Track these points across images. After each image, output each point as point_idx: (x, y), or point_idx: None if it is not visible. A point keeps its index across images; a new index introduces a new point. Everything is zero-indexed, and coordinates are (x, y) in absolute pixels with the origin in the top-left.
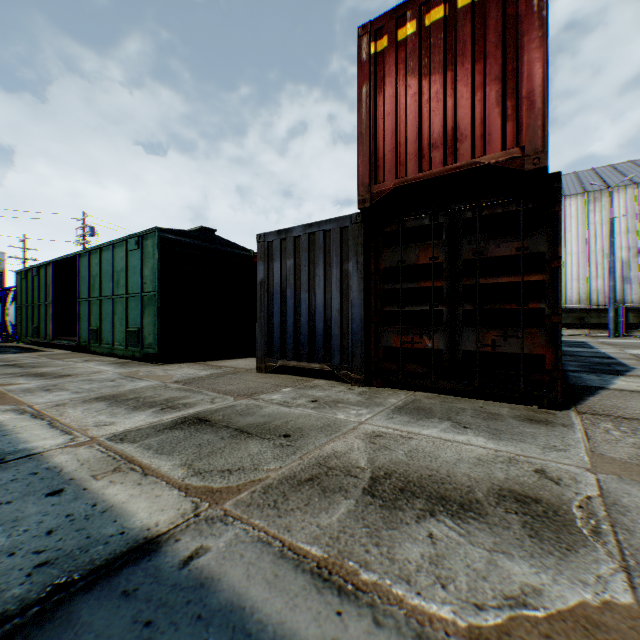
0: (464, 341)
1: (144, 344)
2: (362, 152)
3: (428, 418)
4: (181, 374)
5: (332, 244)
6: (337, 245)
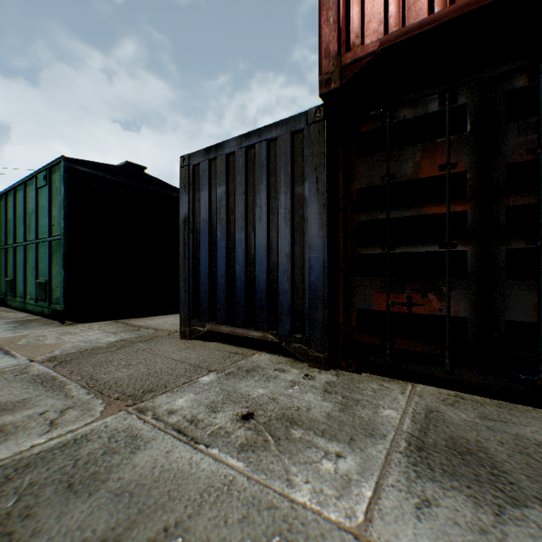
0: (509, 304)
1: (52, 298)
2: (326, 5)
3: (514, 502)
4: (76, 342)
5: (279, 158)
6: (286, 159)
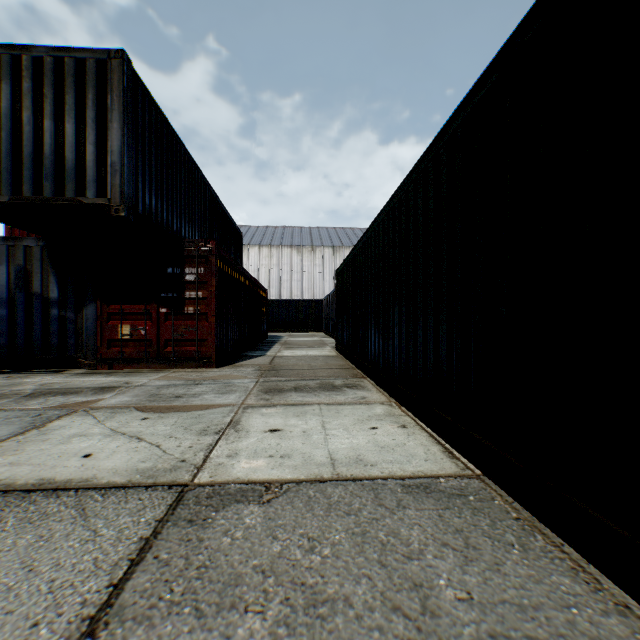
0: None
1: None
2: None
3: None
4: None
5: None
6: None
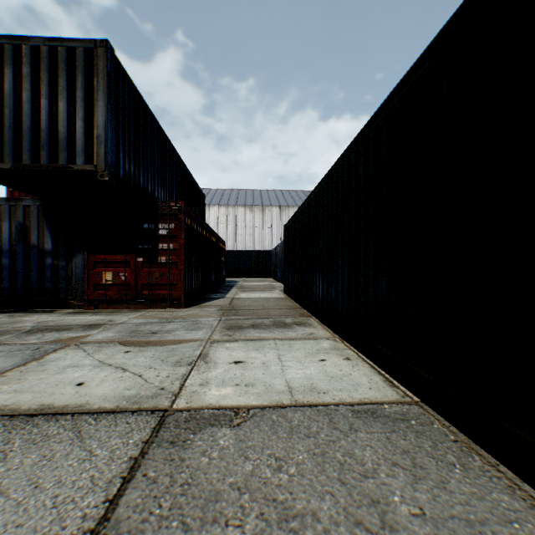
0: None
1: None
2: None
3: None
4: None
5: None
6: None
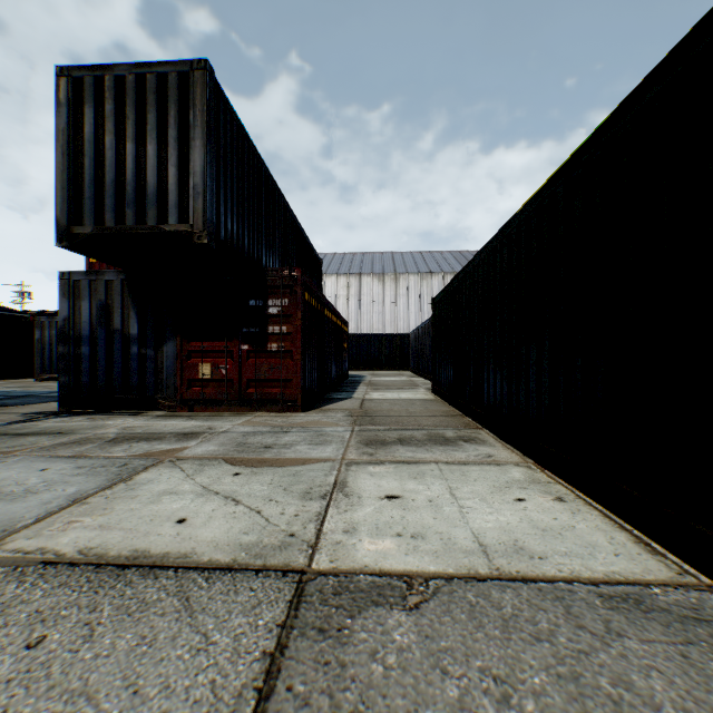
0: None
1: None
2: None
3: None
4: None
5: None
6: None
